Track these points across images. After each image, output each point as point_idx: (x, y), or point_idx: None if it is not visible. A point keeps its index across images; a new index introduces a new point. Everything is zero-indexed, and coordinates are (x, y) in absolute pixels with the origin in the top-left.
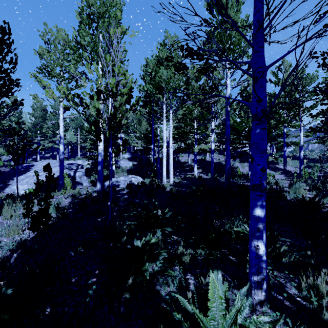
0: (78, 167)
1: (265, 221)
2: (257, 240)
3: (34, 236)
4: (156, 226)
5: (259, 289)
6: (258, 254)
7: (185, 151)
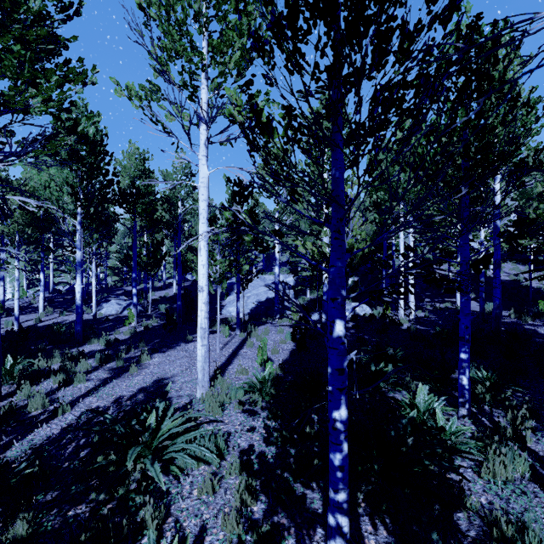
0: (285, 288)
1: (468, 362)
2: (461, 374)
3: (288, 356)
4: (388, 362)
5: (462, 407)
6: (462, 384)
7: (440, 265)
